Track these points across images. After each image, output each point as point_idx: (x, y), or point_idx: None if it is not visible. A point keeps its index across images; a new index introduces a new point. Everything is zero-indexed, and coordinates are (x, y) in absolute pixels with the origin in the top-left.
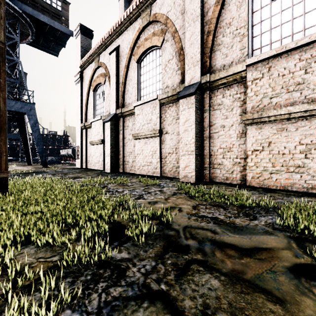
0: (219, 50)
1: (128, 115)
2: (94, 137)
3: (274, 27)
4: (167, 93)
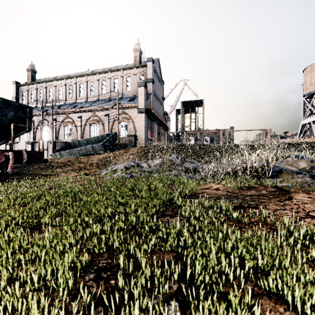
0: (37, 136)
1: (16, 143)
2: (1, 148)
3: (44, 136)
4: (27, 141)
